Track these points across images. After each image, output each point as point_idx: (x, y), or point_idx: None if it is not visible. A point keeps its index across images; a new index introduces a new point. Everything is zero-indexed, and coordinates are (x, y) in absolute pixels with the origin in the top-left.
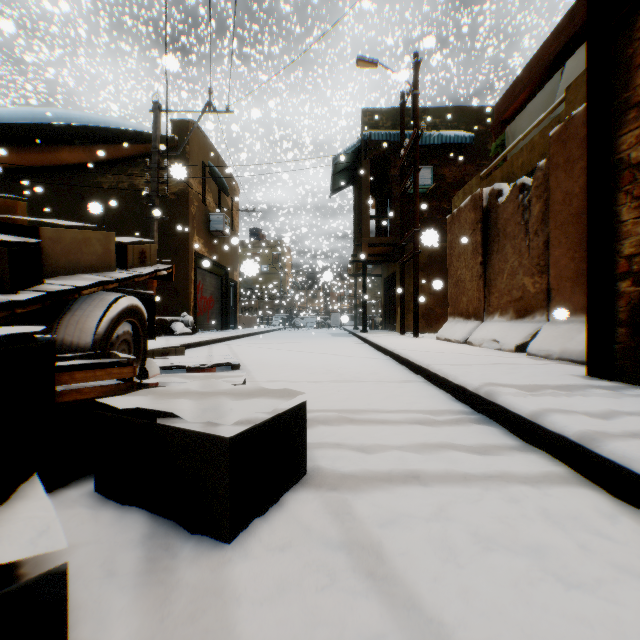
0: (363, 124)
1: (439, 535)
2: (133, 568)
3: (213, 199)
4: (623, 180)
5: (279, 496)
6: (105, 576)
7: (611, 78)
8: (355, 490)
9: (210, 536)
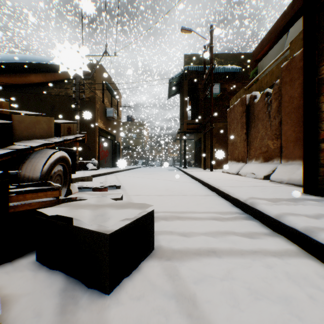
0: (184, 62)
1: (228, 289)
2: (52, 311)
3: (108, 100)
4: (323, 89)
5: (138, 264)
6: (35, 316)
7: (316, 35)
8: (180, 260)
9: (98, 290)
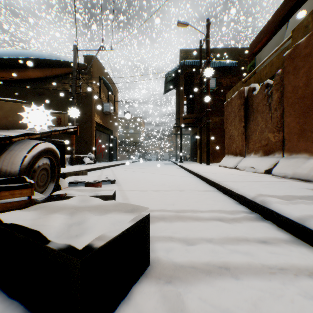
0: (180, 57)
1: None
2: None
3: (105, 96)
4: None
5: (128, 289)
6: None
7: None
8: (185, 282)
9: None
